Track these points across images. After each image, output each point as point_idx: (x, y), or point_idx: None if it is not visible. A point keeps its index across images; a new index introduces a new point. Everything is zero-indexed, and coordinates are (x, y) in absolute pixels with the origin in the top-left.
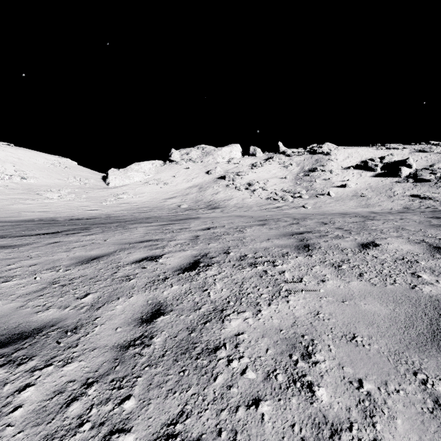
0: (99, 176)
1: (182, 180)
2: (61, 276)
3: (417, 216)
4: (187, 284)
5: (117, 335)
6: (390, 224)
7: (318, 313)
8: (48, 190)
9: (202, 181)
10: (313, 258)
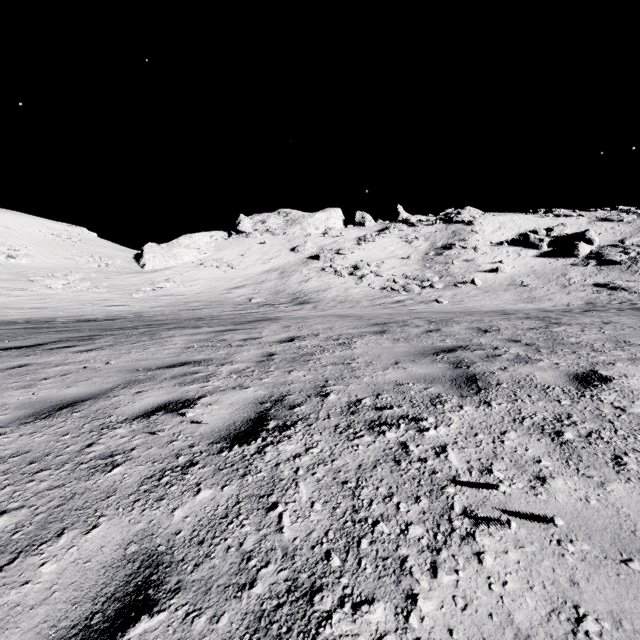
0: (130, 255)
1: (255, 260)
2: None
3: (627, 318)
4: (233, 483)
5: None
6: (595, 332)
7: (578, 617)
8: (49, 275)
9: (285, 262)
10: (494, 411)
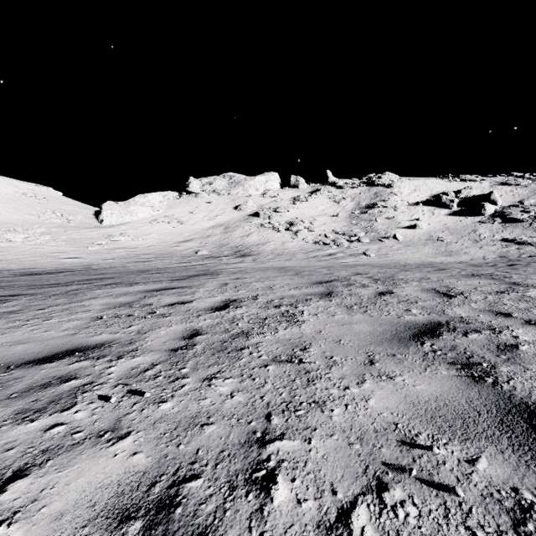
0: (91, 211)
1: (202, 217)
2: None
3: None
4: None
5: None
6: None
7: None
8: (11, 229)
9: (228, 219)
10: None
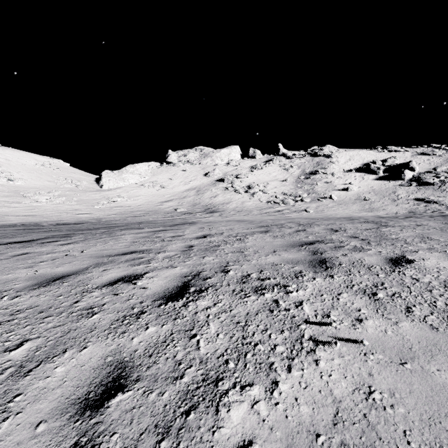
0: (92, 178)
1: (179, 182)
2: (3, 307)
3: (434, 222)
4: (168, 323)
5: (33, 443)
6: (410, 232)
7: (370, 391)
8: (36, 192)
9: (200, 184)
10: (335, 281)
